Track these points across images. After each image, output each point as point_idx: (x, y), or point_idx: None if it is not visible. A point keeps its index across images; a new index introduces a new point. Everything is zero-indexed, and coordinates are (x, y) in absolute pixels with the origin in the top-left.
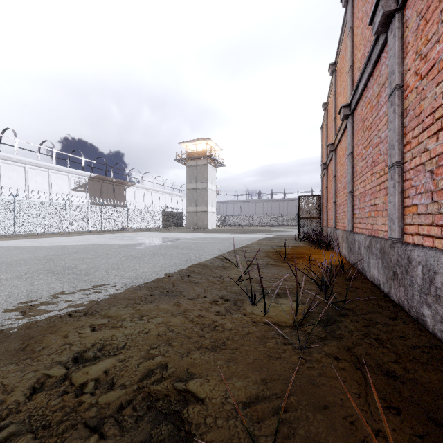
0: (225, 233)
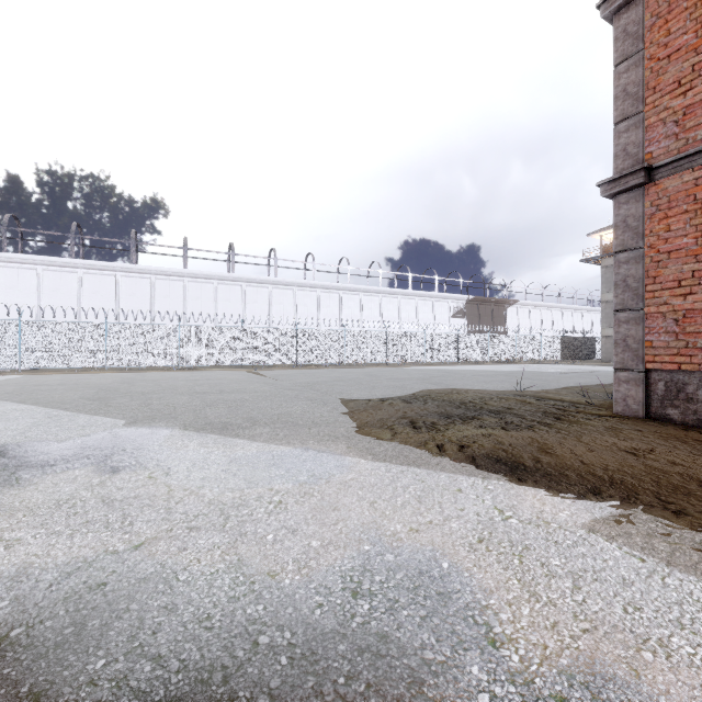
0: None
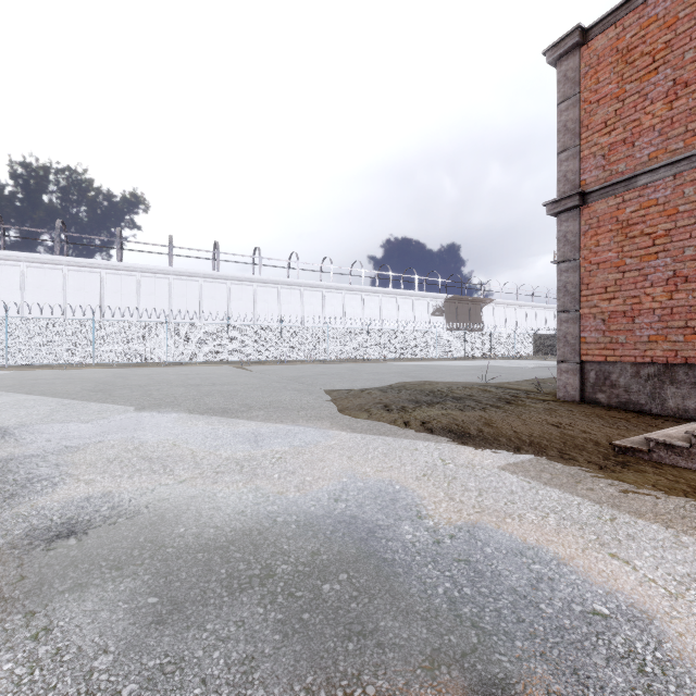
0: None
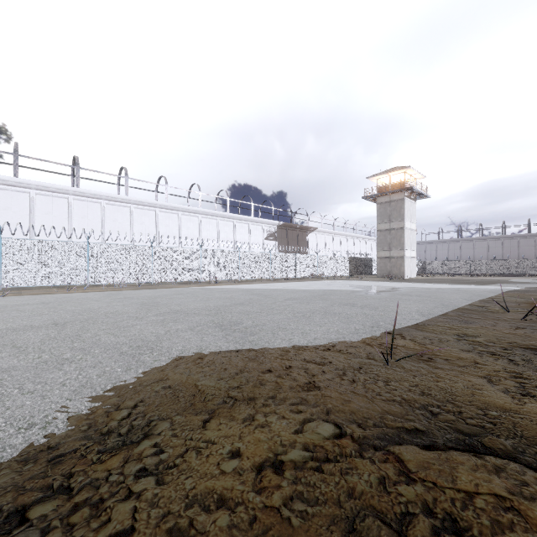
0: (443, 283)
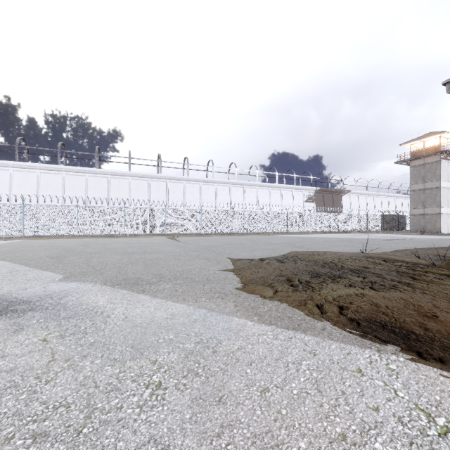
0: None
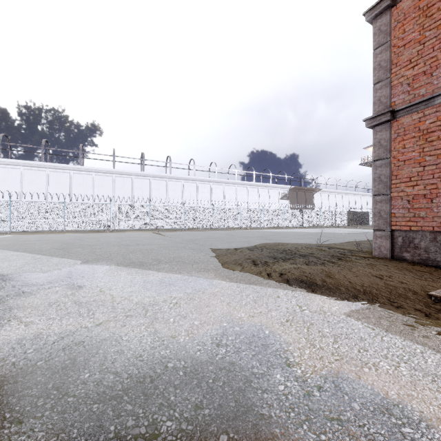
0: None
